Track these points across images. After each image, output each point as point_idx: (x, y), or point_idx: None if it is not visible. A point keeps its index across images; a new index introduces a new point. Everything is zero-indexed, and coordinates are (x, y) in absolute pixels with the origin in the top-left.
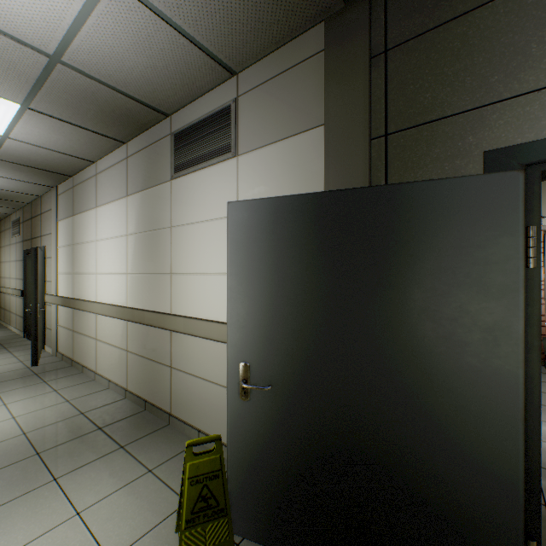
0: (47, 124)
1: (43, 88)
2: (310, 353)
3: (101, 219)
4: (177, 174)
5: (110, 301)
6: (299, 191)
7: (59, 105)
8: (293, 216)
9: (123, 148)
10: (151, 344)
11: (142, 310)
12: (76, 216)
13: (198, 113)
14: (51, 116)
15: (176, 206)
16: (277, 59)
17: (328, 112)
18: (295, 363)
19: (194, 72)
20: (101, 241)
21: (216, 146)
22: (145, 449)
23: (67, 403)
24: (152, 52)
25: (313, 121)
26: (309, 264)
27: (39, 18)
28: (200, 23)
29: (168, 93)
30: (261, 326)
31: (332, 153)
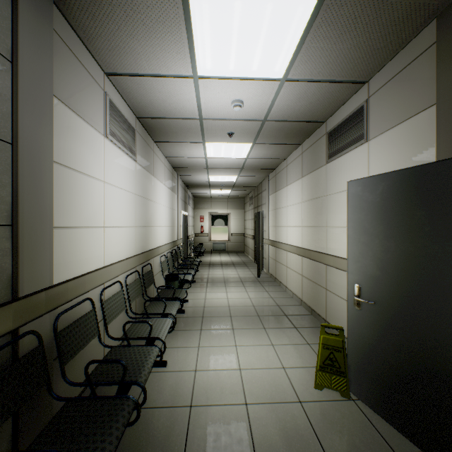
0: (262, 147)
1: (260, 133)
2: (403, 284)
3: (288, 193)
4: (329, 160)
5: (293, 244)
6: (414, 161)
7: (267, 138)
8: (390, 187)
9: (299, 148)
10: (314, 272)
11: (309, 250)
12: (277, 192)
13: (342, 115)
14: (264, 143)
15: (328, 181)
16: (397, 61)
17: (438, 93)
18: (392, 290)
19: (335, 94)
20: (288, 206)
21: (353, 136)
22: (307, 333)
23: (271, 299)
24: (308, 97)
25: (426, 102)
26: (403, 220)
27: (258, 109)
28: (333, 72)
29: (321, 111)
30: (368, 262)
31: (442, 126)
